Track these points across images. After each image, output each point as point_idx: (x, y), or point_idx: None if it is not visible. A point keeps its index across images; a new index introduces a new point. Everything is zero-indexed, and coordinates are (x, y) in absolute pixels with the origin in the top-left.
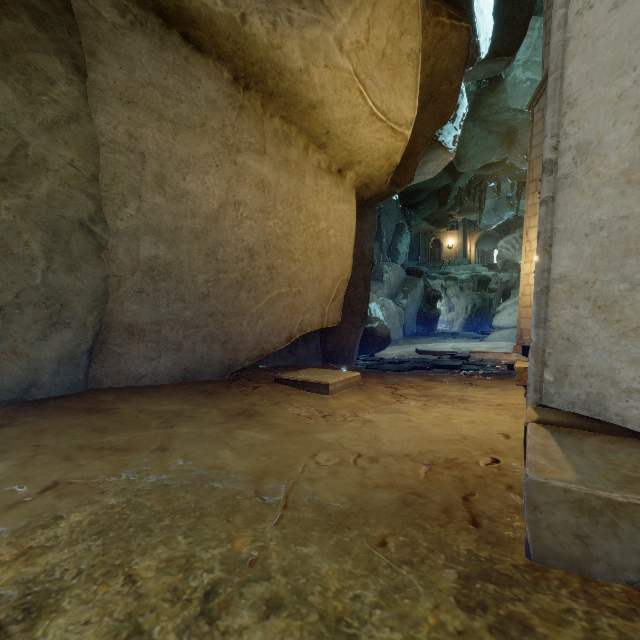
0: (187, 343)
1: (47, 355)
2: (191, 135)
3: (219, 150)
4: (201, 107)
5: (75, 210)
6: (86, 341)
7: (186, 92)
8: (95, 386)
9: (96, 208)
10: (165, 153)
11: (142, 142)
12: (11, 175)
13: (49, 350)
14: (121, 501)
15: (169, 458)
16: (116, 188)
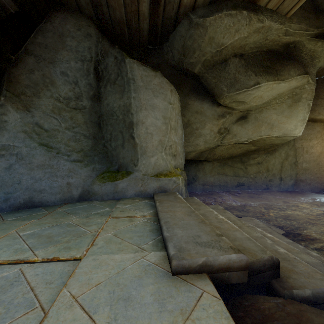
0: (312, 183)
1: (289, 184)
2: (313, 140)
3: (320, 141)
4: (315, 133)
5: (293, 161)
6: (294, 182)
7: (312, 132)
8: (294, 190)
9: (295, 159)
10: (307, 146)
11: (303, 145)
12: (286, 158)
13: (290, 183)
14: (321, 202)
15: (323, 200)
16: (298, 155)
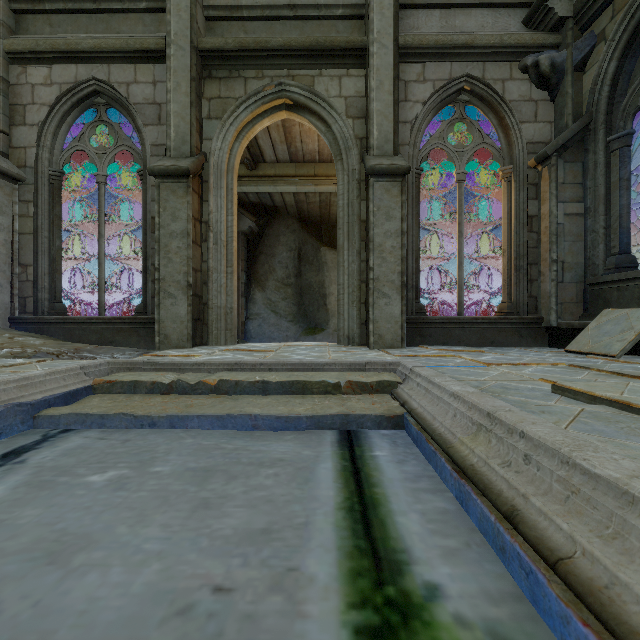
0: None
1: None
2: None
3: None
4: None
5: None
6: None
7: None
8: None
9: None
10: None
11: None
12: None
13: None
14: None
15: None
16: None
